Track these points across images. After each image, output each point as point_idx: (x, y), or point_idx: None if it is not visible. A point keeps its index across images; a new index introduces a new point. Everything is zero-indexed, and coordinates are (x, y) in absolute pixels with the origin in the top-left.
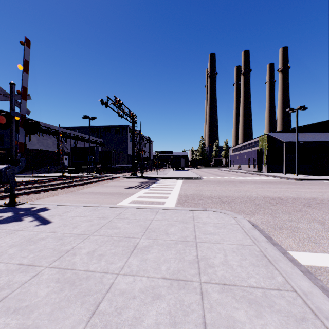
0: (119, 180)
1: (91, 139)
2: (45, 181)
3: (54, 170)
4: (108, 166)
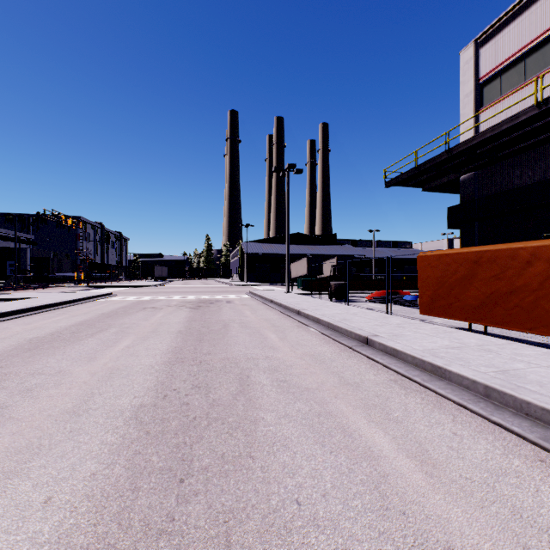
0: (58, 289)
1: (11, 235)
2: None
3: None
4: (45, 276)
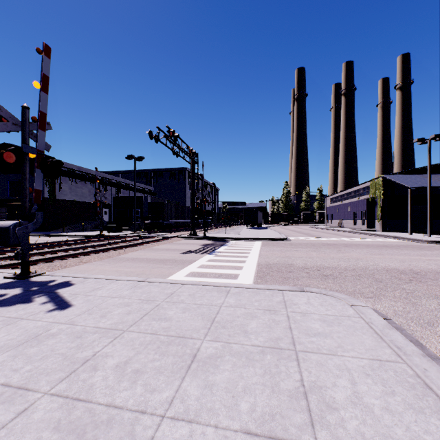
0: (173, 242)
1: (138, 187)
2: (76, 242)
3: (91, 228)
4: (160, 223)
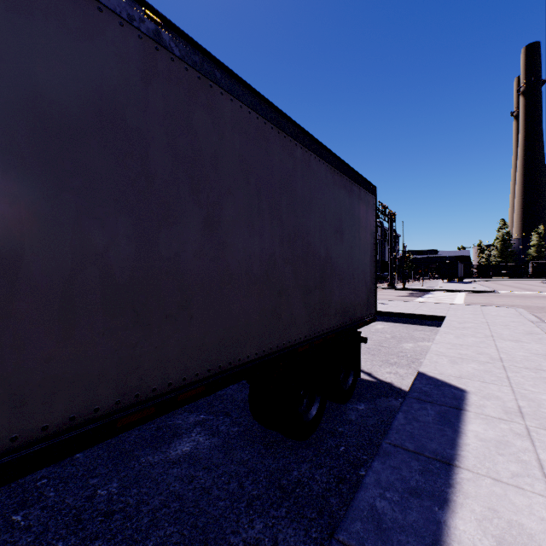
0: (378, 291)
1: None
2: None
3: None
4: None
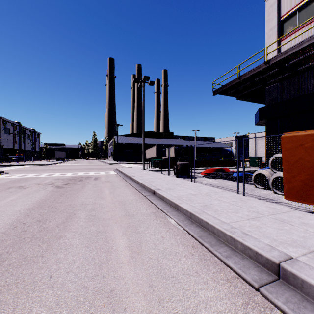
0: None
1: None
2: None
3: None
4: None
